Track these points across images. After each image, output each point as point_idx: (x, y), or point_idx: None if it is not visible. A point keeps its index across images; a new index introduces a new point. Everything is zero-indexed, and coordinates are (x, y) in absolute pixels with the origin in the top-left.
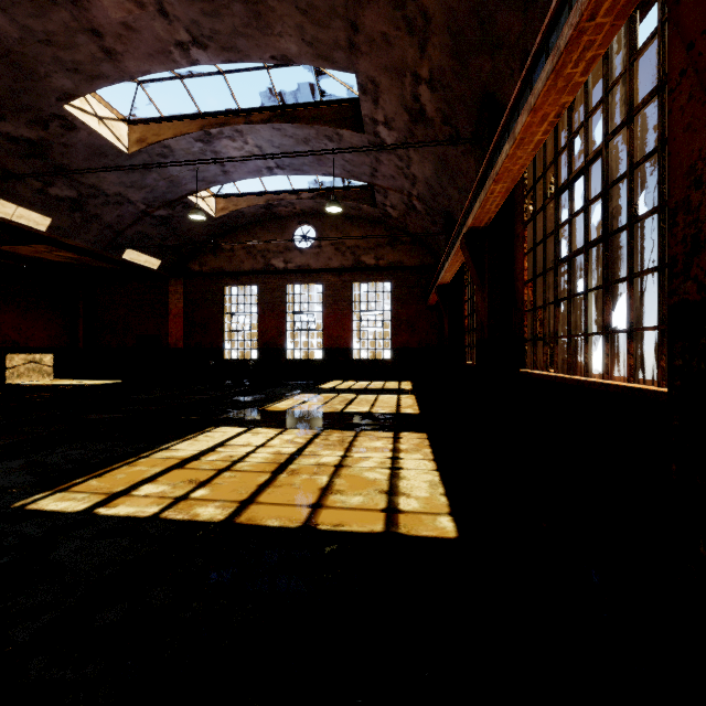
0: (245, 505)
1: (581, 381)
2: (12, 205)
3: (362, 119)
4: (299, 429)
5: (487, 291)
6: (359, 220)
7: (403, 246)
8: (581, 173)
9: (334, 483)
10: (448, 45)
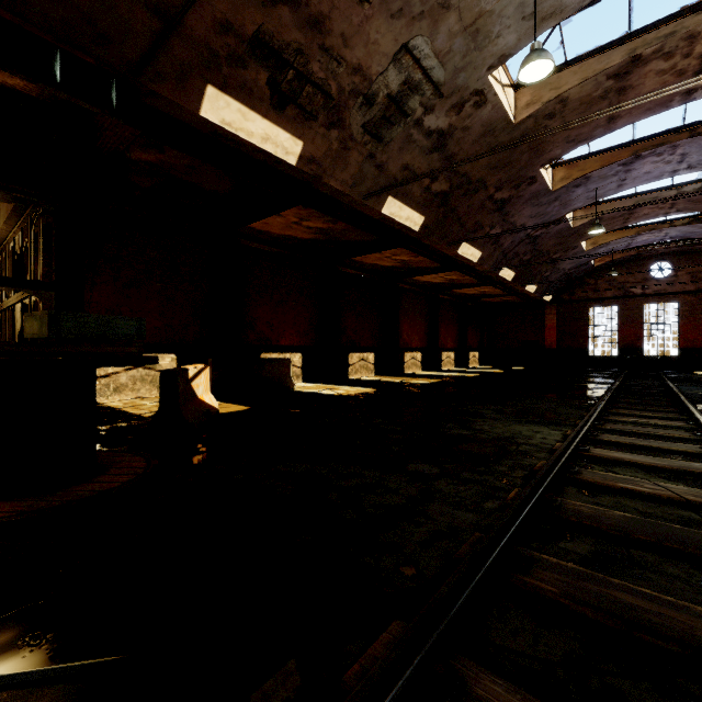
0: None
1: None
2: (532, 285)
3: None
4: None
5: None
6: None
7: None
8: None
9: None
10: None
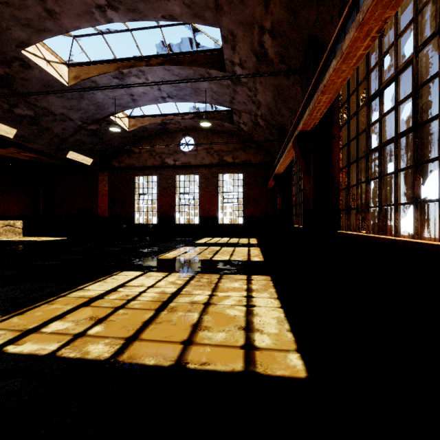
0: (129, 342)
1: (394, 240)
2: None
3: (224, 63)
4: (180, 273)
5: (312, 176)
6: (222, 133)
7: (251, 150)
8: (391, 82)
9: (203, 320)
10: (285, 2)
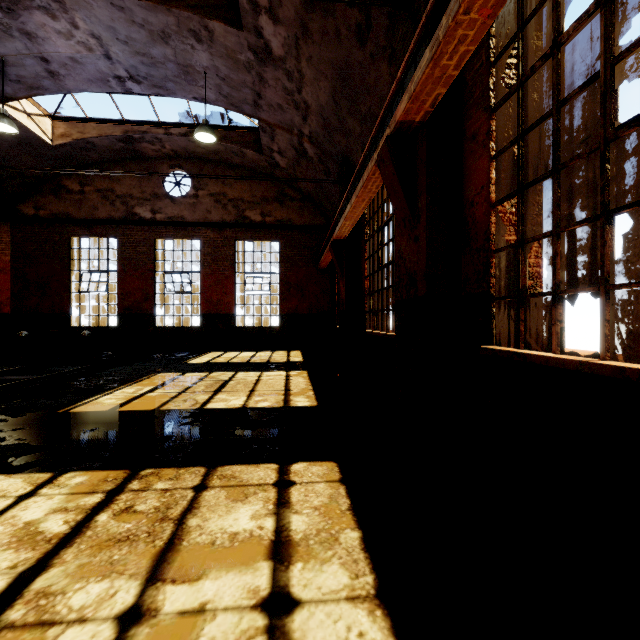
0: None
1: None
2: None
3: (239, 11)
4: (89, 471)
5: (423, 224)
6: (242, 169)
7: (292, 203)
8: None
9: None
10: None
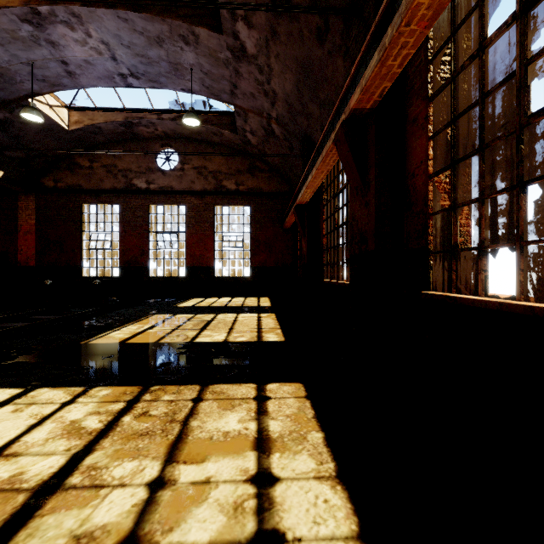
0: None
1: None
2: None
3: (220, 18)
4: (112, 387)
5: (372, 192)
6: (220, 147)
7: (261, 174)
8: None
9: None
10: None
